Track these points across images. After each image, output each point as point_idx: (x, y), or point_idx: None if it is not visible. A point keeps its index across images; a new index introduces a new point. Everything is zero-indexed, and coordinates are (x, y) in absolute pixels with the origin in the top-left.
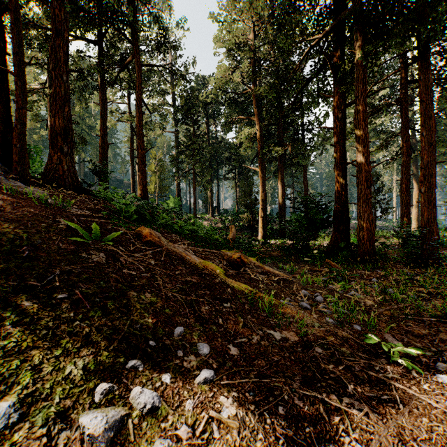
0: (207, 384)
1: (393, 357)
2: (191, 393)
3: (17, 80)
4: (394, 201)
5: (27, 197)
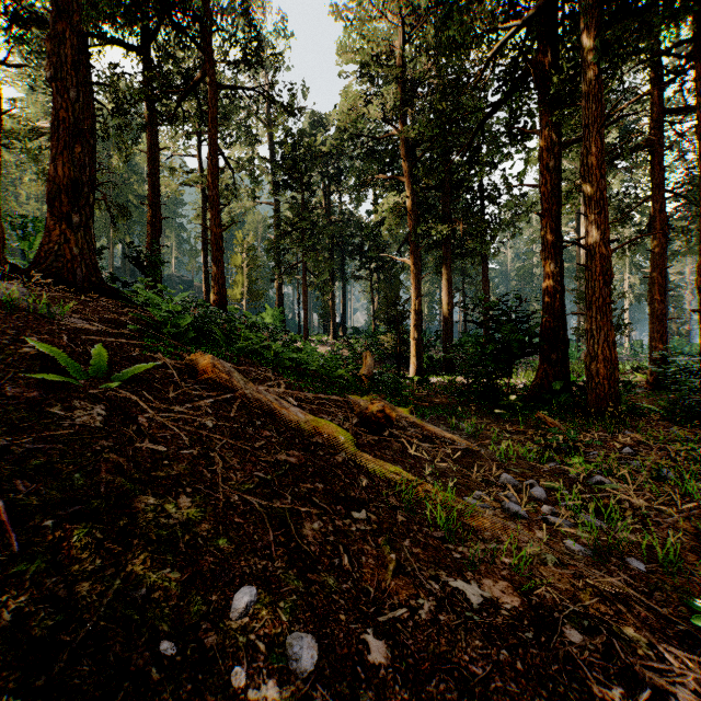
0: None
1: None
2: None
3: None
4: (627, 314)
5: None
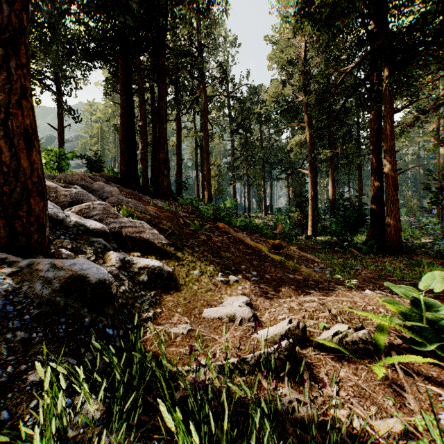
0: (255, 281)
1: (344, 283)
2: (249, 281)
3: (143, 135)
4: None
5: (158, 206)
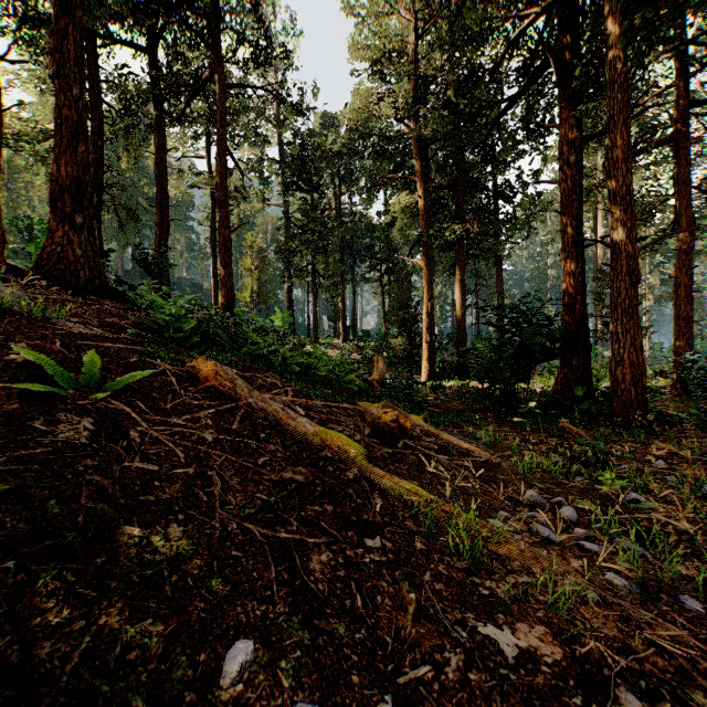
0: None
1: None
2: None
3: None
4: (645, 316)
5: None
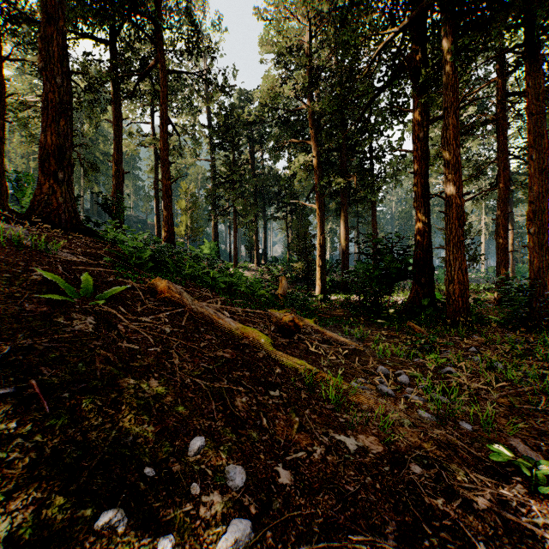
0: None
1: (540, 487)
2: None
3: None
4: (483, 247)
5: None
